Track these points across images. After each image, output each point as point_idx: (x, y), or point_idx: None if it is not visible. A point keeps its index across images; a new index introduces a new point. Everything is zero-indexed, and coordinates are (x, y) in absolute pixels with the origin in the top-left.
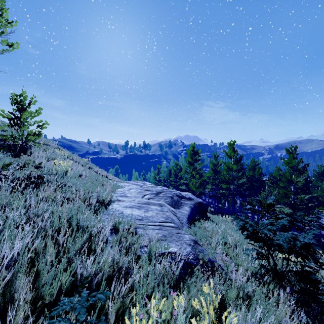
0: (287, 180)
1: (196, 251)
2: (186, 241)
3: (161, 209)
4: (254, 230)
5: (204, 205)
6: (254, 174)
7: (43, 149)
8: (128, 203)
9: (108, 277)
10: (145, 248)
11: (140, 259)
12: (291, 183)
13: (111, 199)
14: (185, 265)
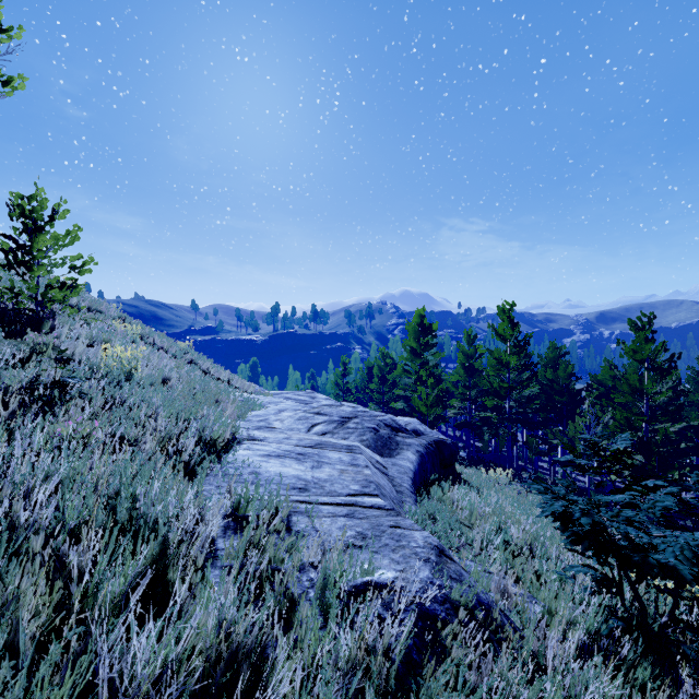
0: (633, 390)
1: (445, 578)
2: (417, 550)
3: (351, 461)
4: (596, 525)
5: (448, 447)
6: (556, 377)
7: (84, 319)
8: (275, 446)
9: (202, 678)
10: (312, 573)
11: (297, 615)
12: (641, 396)
13: (233, 435)
14: (417, 620)
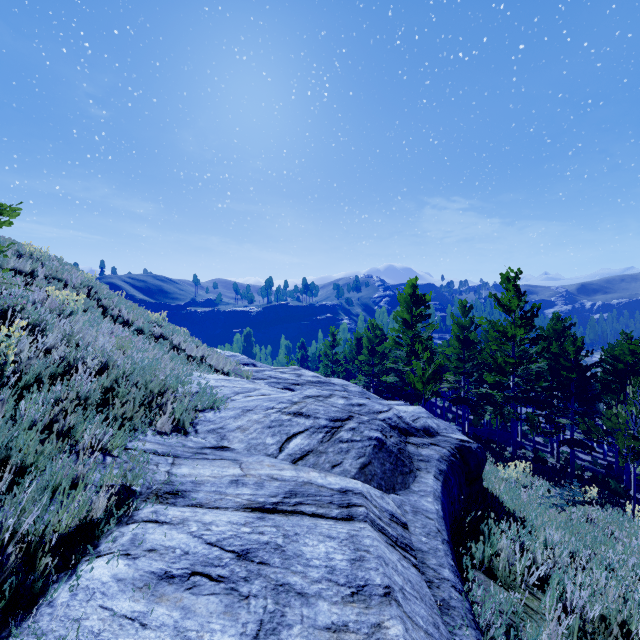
0: None
1: None
2: None
3: (352, 571)
4: None
5: (474, 454)
6: (563, 351)
7: None
8: (195, 527)
9: None
10: None
11: None
12: None
13: (126, 492)
14: None
